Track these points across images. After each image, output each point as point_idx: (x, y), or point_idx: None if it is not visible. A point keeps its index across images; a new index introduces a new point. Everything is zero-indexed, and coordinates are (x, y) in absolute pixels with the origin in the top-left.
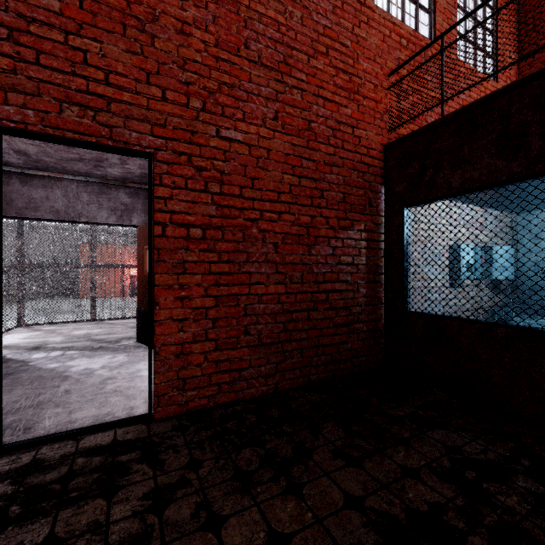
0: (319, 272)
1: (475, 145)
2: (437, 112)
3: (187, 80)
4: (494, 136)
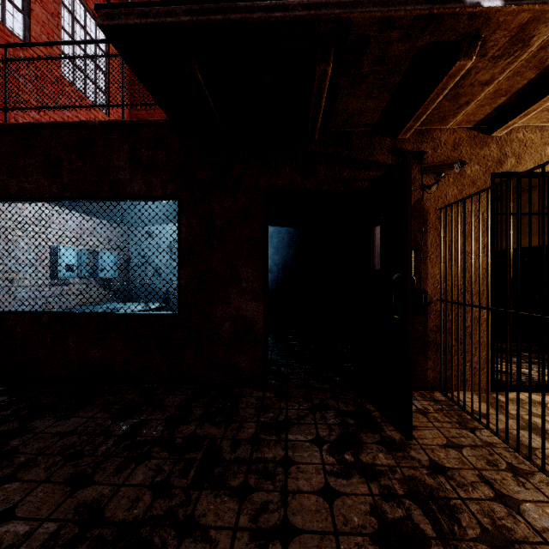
0: None
1: (28, 161)
2: (33, 117)
3: None
4: (41, 159)
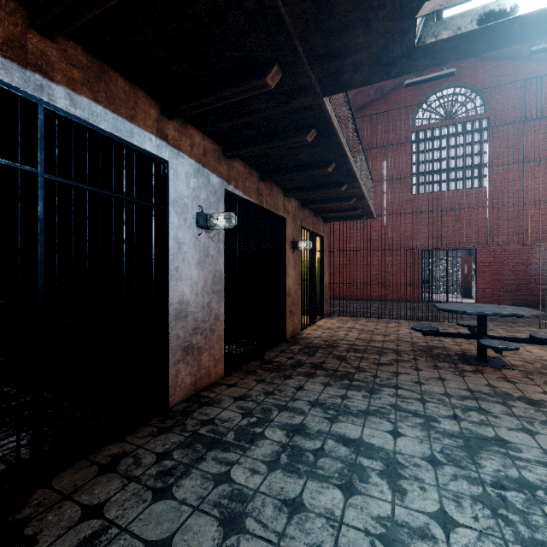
0: (532, 273)
1: None
2: None
3: (484, 231)
4: None
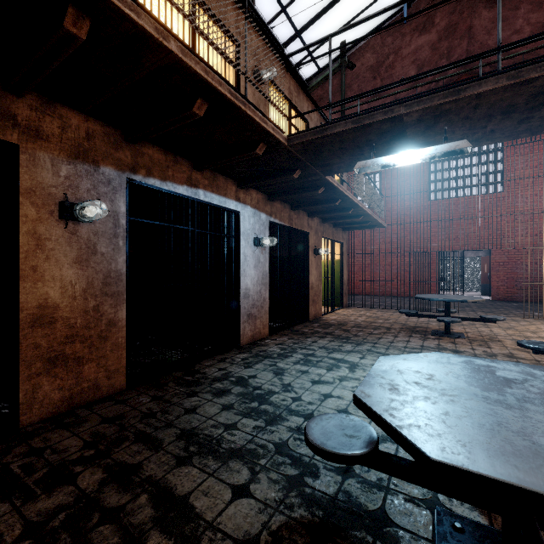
0: None
1: None
2: None
3: (499, 233)
4: None
